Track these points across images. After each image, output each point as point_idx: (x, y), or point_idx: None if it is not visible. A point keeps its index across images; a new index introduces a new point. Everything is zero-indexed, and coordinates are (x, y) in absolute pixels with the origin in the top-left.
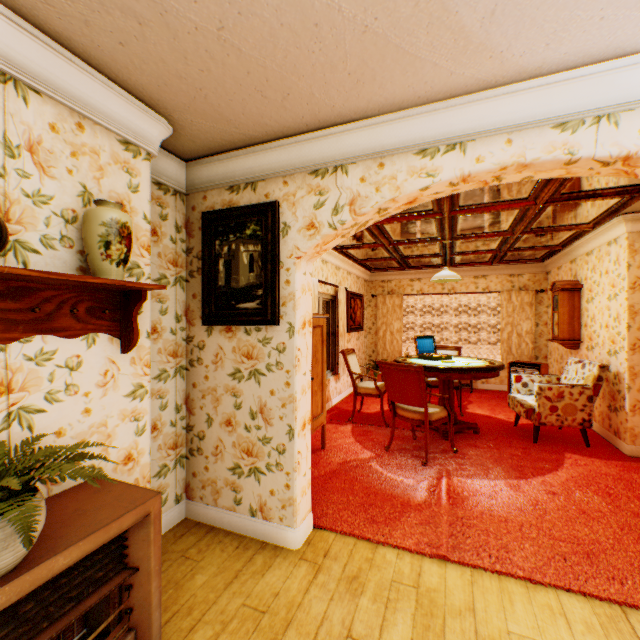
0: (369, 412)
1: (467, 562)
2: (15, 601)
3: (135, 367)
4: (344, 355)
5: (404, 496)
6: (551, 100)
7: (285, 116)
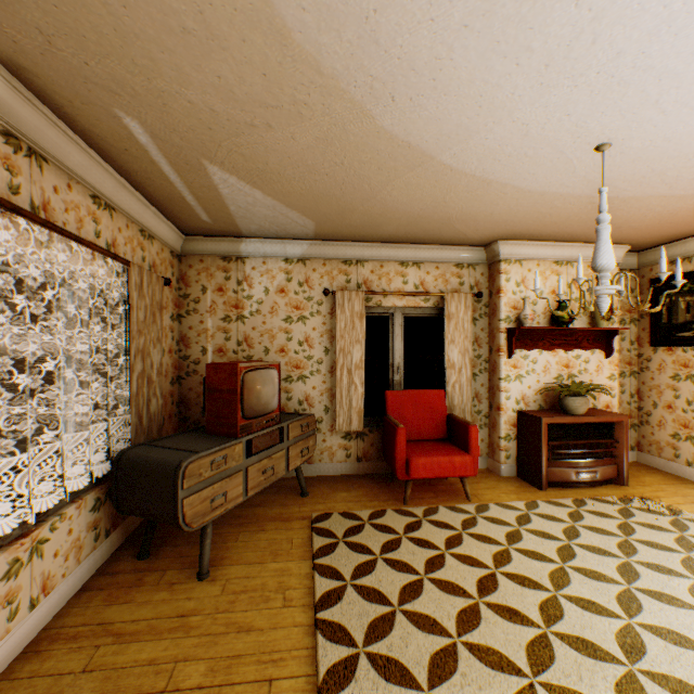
0: None
1: None
2: (581, 425)
3: (609, 365)
4: None
5: None
6: None
7: None
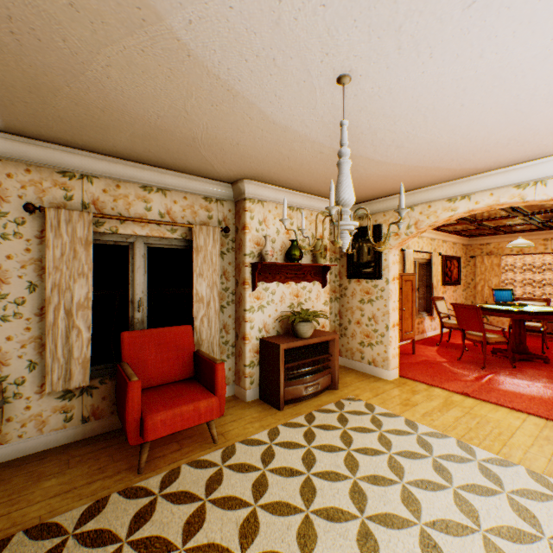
0: (456, 343)
1: (479, 398)
2: (308, 346)
3: (325, 294)
4: (432, 300)
5: (457, 376)
6: (509, 177)
7: (382, 193)
